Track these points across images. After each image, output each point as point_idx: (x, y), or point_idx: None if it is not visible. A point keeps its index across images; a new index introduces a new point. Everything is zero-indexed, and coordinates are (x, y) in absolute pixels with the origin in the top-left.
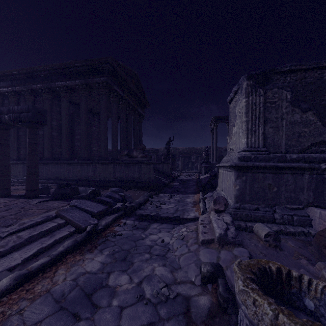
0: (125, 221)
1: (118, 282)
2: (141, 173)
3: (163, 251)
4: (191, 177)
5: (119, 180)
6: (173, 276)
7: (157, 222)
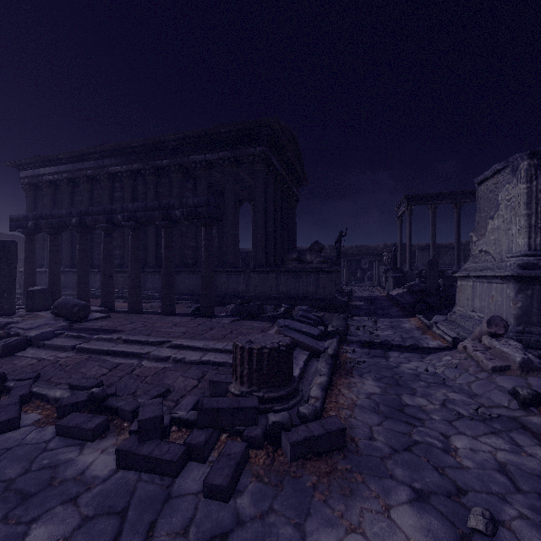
0: (349, 348)
1: (418, 403)
2: (319, 287)
3: (438, 380)
4: (373, 294)
5: (286, 296)
6: (477, 402)
7: (392, 350)
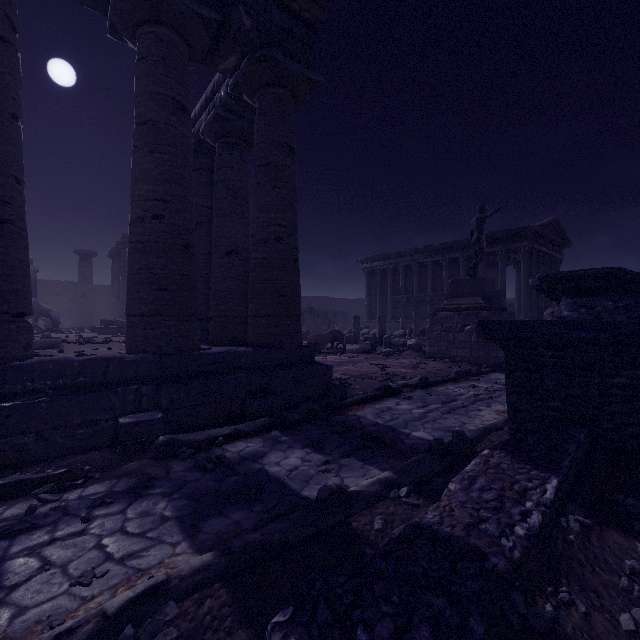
0: None
1: None
2: None
3: None
4: None
5: None
6: None
7: None
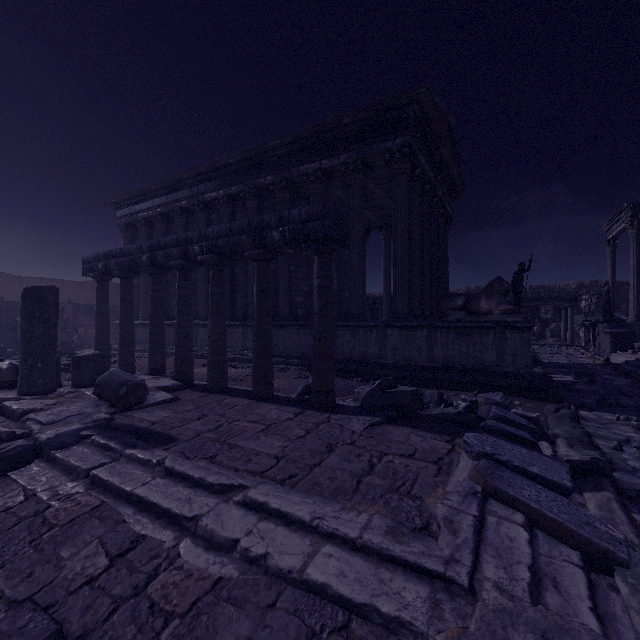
0: None
1: None
2: (505, 353)
3: None
4: (576, 359)
5: (444, 365)
6: None
7: None
